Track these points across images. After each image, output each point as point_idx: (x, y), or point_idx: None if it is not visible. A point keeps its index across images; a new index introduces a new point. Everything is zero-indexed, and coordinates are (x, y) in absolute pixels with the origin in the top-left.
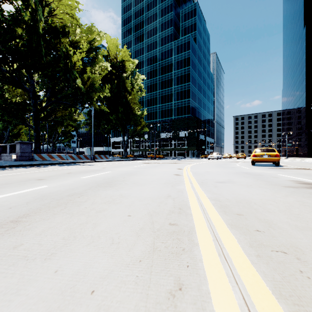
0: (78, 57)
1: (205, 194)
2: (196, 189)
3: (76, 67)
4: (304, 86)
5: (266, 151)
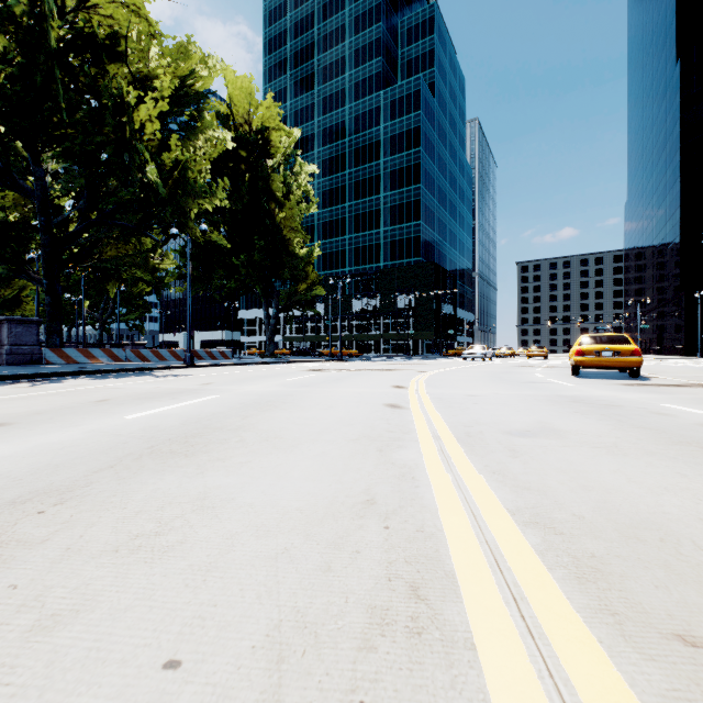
0: (150, 112)
1: (494, 489)
2: (458, 465)
3: (146, 136)
4: (677, 194)
5: (607, 341)
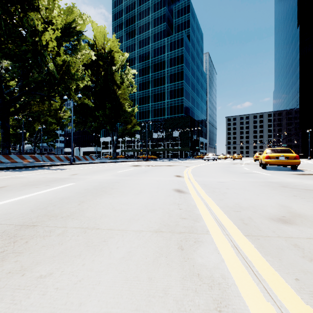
0: (51, 36)
1: None
2: (268, 279)
3: (49, 48)
4: (298, 86)
5: (281, 152)
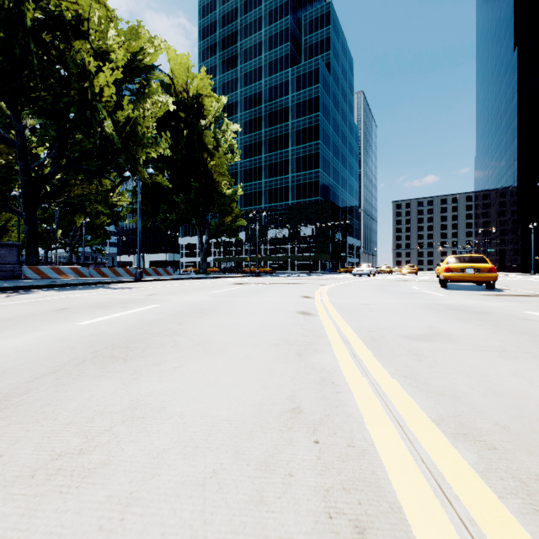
0: (107, 79)
1: (411, 395)
2: (371, 369)
3: (104, 98)
4: (515, 149)
5: (469, 261)
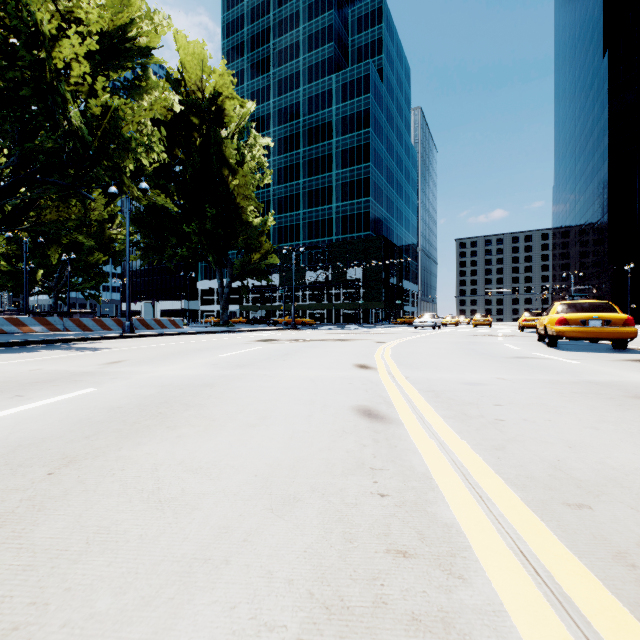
0: (75, 49)
1: None
2: None
3: (72, 78)
4: (605, 175)
5: (590, 309)
